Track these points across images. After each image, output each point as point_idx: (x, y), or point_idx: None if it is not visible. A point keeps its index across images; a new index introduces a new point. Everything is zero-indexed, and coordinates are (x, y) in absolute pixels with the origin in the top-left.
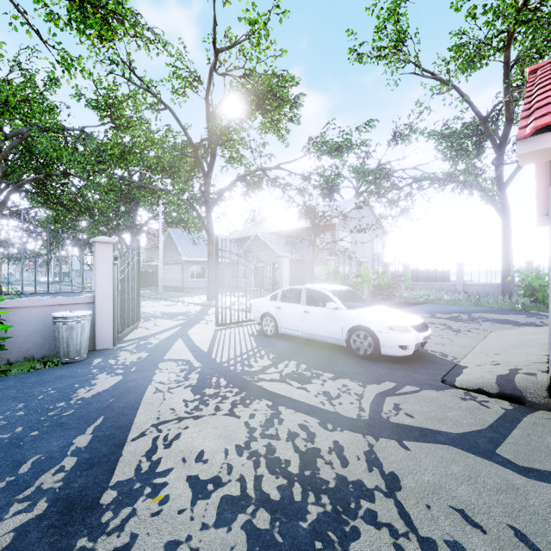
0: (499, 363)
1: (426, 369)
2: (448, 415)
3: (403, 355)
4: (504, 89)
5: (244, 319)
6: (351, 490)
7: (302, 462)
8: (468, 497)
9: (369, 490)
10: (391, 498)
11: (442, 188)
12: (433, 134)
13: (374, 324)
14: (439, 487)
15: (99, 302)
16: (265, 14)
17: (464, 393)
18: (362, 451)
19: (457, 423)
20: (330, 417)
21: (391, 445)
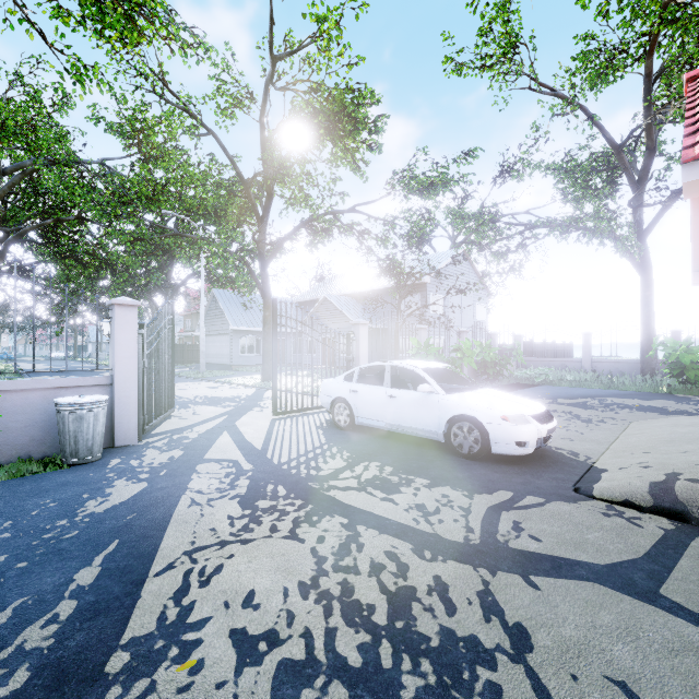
0: (650, 465)
1: (552, 473)
2: (587, 538)
3: (521, 454)
4: (644, 108)
5: (310, 406)
6: (463, 651)
7: (392, 608)
8: (630, 661)
9: (488, 651)
10: (520, 664)
11: (565, 237)
12: (552, 168)
13: (481, 412)
14: (587, 647)
15: (119, 384)
16: (337, 8)
17: (606, 506)
18: (473, 591)
19: (601, 549)
20: (427, 542)
21: (513, 582)
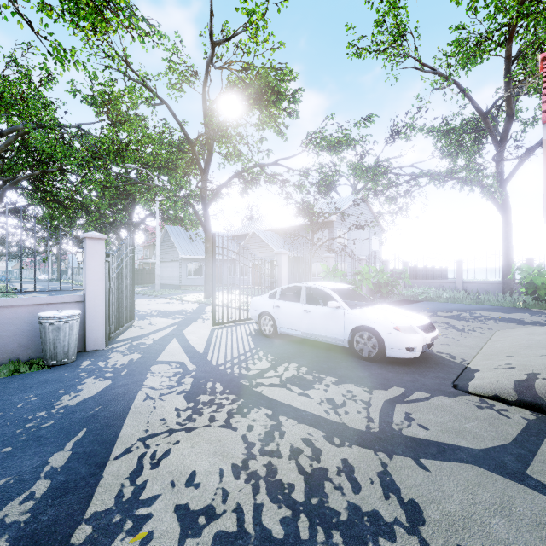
0: (514, 367)
1: (435, 373)
2: (465, 426)
3: (410, 357)
4: (505, 83)
5: (242, 318)
6: (367, 524)
7: (308, 487)
8: (505, 533)
9: (388, 524)
10: (414, 536)
11: (443, 185)
12: (432, 131)
13: (378, 324)
14: (469, 520)
15: (89, 301)
16: (263, 3)
17: (479, 400)
18: (375, 472)
19: (477, 436)
20: (336, 430)
21: (407, 464)
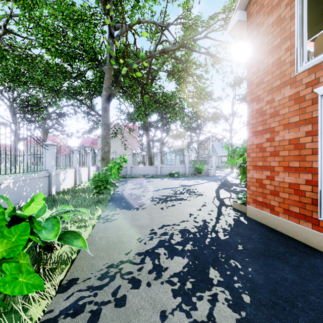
0: None
1: None
2: None
3: None
4: None
5: None
6: None
7: None
8: None
9: None
10: None
11: None
12: None
13: None
14: None
15: (213, 166)
16: None
17: None
18: None
19: None
20: None
21: None
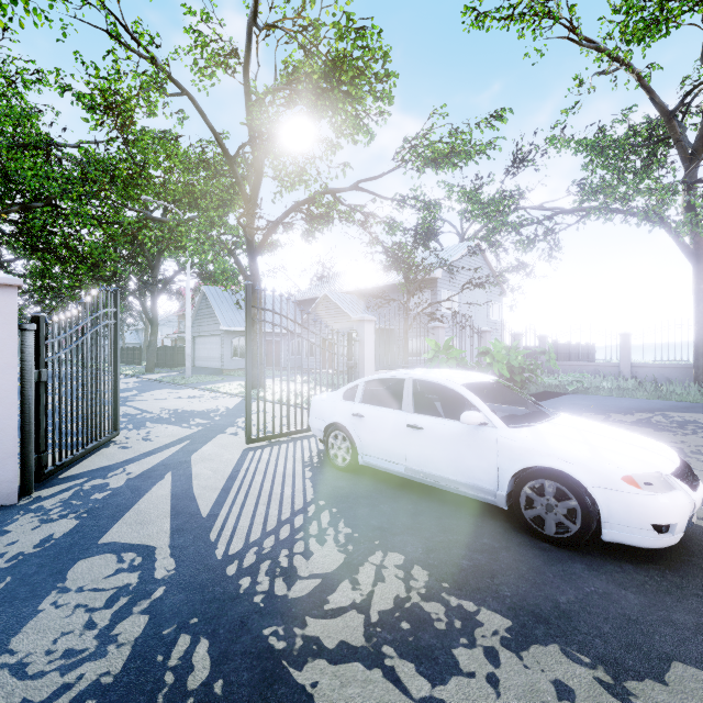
0: None
1: None
2: None
3: (661, 546)
4: None
5: (299, 428)
6: None
7: None
8: None
9: None
10: None
11: (608, 219)
12: (584, 144)
13: (582, 466)
14: None
15: None
16: None
17: None
18: None
19: None
20: None
21: None
